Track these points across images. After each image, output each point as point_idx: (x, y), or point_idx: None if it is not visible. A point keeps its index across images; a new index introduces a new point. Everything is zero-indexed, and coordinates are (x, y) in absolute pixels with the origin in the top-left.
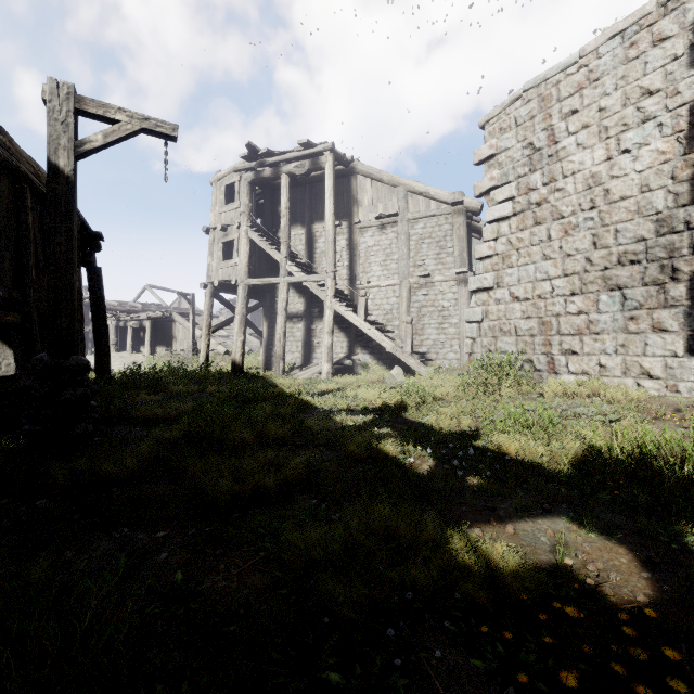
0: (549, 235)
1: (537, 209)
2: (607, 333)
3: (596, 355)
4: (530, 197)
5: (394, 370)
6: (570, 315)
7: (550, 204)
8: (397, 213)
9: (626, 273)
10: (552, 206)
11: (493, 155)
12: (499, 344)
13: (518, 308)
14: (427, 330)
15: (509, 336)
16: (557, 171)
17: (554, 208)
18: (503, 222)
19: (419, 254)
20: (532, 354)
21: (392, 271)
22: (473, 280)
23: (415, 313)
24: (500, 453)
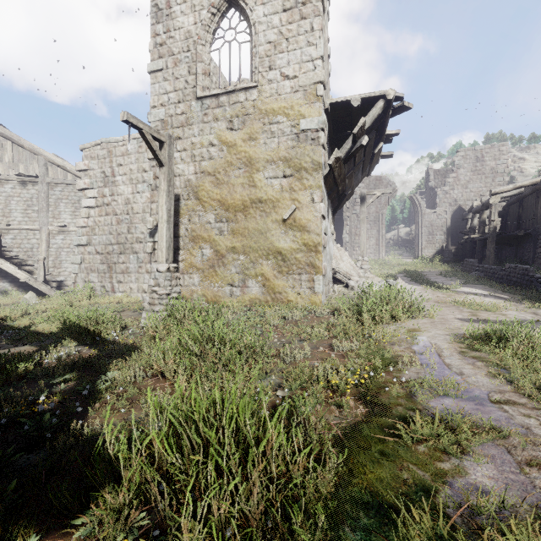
0: (112, 222)
1: (107, 207)
2: (133, 273)
3: (129, 283)
4: (104, 200)
5: (27, 294)
6: (120, 263)
7: (112, 206)
8: (37, 175)
9: (138, 247)
10: (113, 208)
11: (87, 170)
12: (90, 277)
13: (99, 258)
14: (65, 264)
15: (95, 273)
16: (115, 191)
17: (114, 209)
18: (92, 209)
19: (57, 209)
20: (105, 282)
21: (32, 219)
22: (75, 239)
23: (54, 252)
24: (34, 331)
